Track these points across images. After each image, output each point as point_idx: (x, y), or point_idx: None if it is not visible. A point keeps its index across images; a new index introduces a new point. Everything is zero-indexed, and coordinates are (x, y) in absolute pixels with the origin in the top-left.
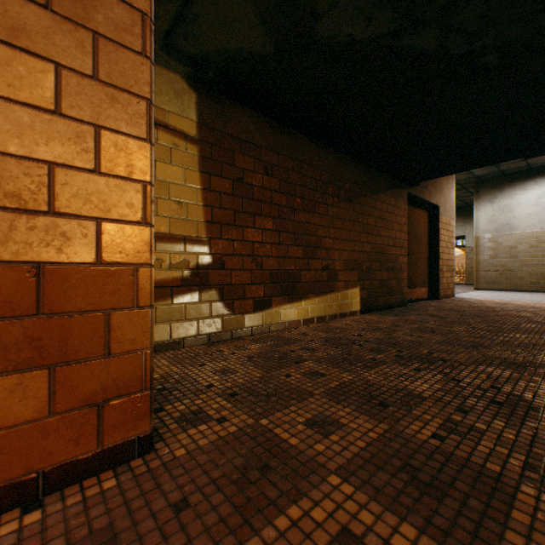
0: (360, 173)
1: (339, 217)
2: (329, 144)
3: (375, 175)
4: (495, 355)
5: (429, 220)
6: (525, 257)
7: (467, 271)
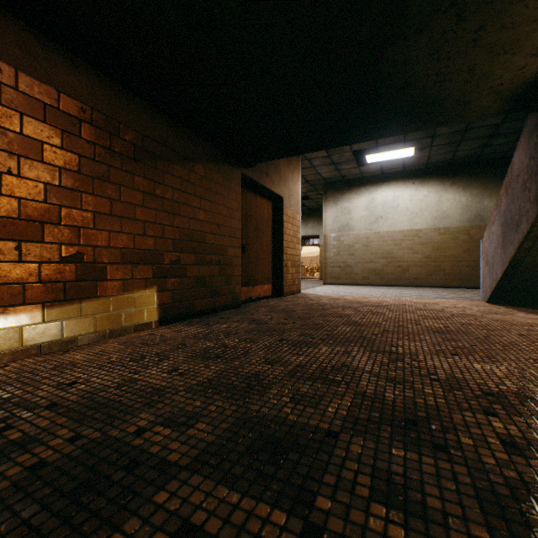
0: (159, 126)
1: (110, 180)
2: (77, 52)
3: (190, 138)
4: (261, 413)
5: (275, 212)
6: (360, 255)
7: (321, 267)
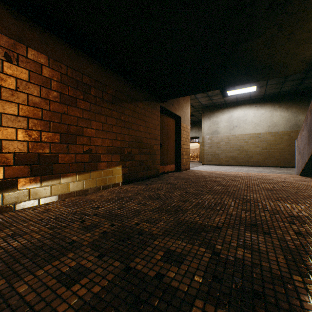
0: (122, 85)
1: (102, 114)
2: (90, 54)
3: (136, 89)
4: (185, 220)
5: (176, 125)
6: (223, 148)
7: (200, 155)
